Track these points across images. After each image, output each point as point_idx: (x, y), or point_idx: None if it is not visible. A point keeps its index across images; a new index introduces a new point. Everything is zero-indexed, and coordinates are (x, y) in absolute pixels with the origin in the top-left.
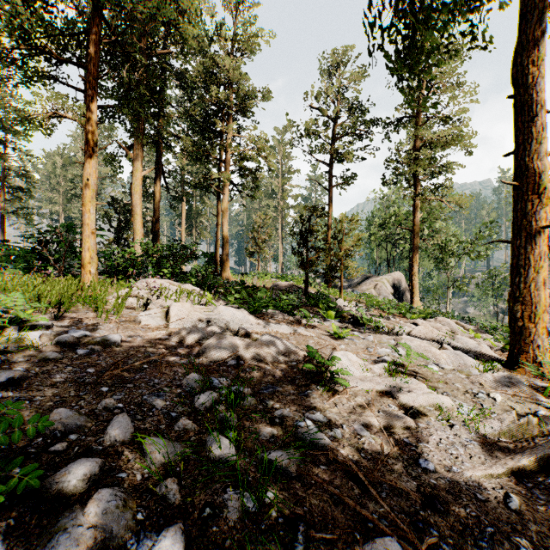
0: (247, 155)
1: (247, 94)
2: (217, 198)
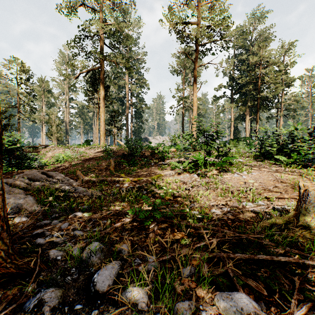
0: (291, 103)
1: (291, 81)
2: (276, 121)
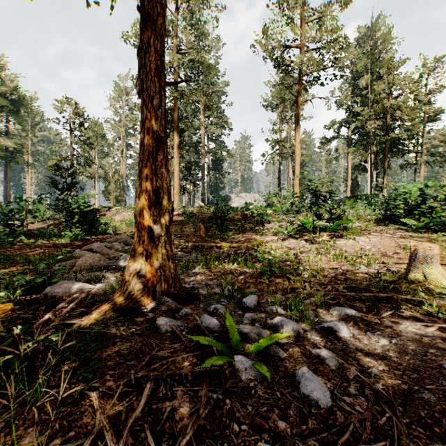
0: (436, 145)
1: (436, 113)
2: (414, 171)
